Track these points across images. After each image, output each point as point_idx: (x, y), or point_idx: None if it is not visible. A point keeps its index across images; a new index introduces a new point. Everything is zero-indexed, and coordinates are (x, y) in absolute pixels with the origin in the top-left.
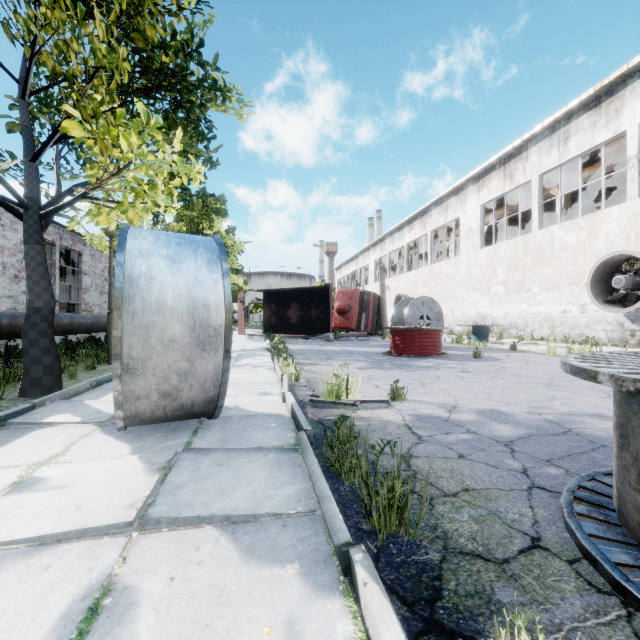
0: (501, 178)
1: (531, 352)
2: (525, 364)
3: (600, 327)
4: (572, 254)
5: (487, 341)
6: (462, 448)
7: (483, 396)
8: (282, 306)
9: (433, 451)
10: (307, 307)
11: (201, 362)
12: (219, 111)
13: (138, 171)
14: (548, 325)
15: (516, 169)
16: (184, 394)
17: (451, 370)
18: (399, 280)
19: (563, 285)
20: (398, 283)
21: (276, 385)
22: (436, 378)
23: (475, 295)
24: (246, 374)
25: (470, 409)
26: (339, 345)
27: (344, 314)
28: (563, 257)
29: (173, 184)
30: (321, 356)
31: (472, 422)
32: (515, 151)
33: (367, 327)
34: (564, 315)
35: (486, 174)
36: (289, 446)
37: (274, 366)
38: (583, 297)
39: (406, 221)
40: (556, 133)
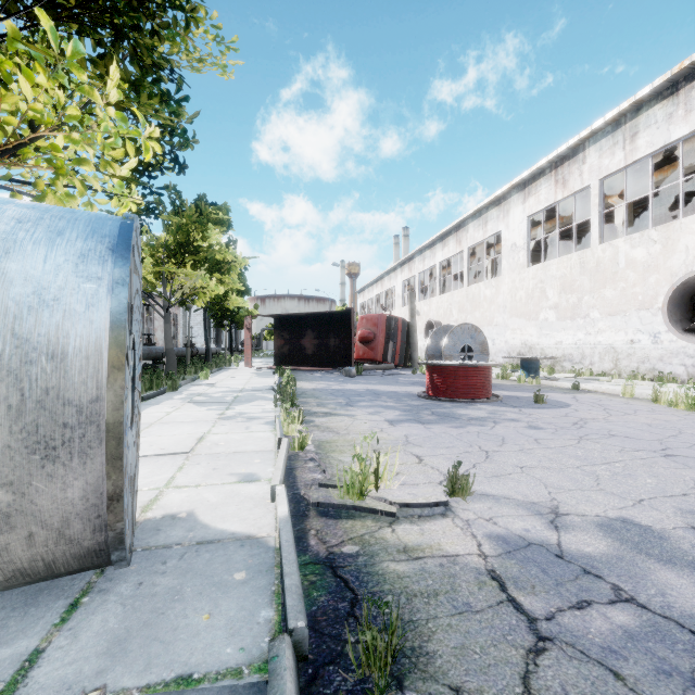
0: (552, 184)
1: (600, 393)
2: (606, 413)
3: (678, 361)
4: (641, 273)
5: (538, 376)
6: (643, 675)
7: (588, 482)
8: (296, 334)
9: (584, 693)
10: (325, 335)
11: (46, 486)
12: (199, 71)
13: (54, 133)
14: (611, 357)
15: (570, 173)
16: (14, 555)
17: (515, 425)
18: (430, 304)
19: (630, 310)
20: (429, 307)
21: (270, 458)
22: (500, 441)
23: (520, 321)
24: (232, 434)
25: (586, 519)
26: (362, 382)
27: (368, 343)
28: (630, 276)
29: (112, 155)
30: (340, 400)
31: (610, 561)
32: (569, 152)
33: (395, 358)
34: (631, 346)
35: (533, 180)
36: (254, 671)
37: (275, 419)
38: (655, 324)
39: (438, 237)
40: (621, 129)
